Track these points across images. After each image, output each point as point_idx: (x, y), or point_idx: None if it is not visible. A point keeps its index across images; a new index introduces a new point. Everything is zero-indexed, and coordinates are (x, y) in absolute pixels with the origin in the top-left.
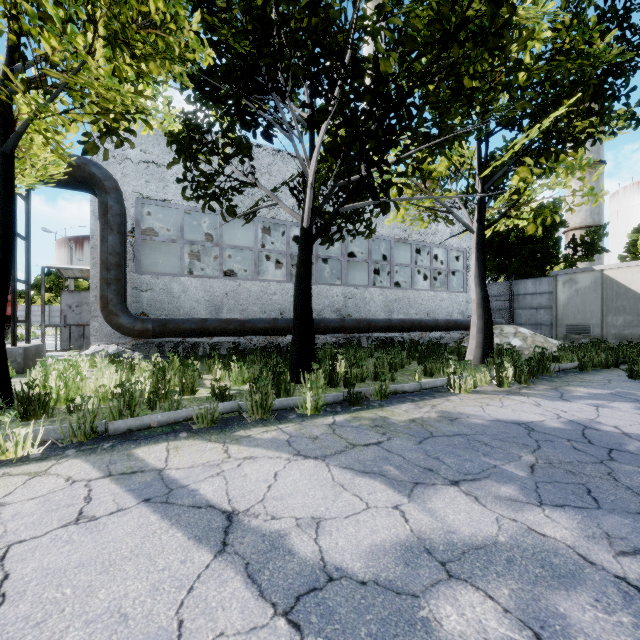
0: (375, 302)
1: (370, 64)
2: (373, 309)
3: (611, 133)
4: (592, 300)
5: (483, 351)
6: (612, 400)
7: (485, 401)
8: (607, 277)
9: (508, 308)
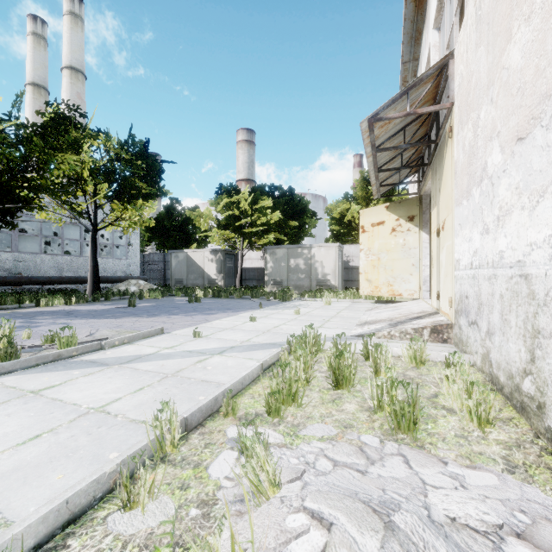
0: (46, 264)
1: (69, 68)
2: (44, 269)
3: (157, 196)
4: (184, 267)
5: (93, 292)
6: (103, 305)
7: (45, 308)
8: (189, 256)
9: (163, 269)
